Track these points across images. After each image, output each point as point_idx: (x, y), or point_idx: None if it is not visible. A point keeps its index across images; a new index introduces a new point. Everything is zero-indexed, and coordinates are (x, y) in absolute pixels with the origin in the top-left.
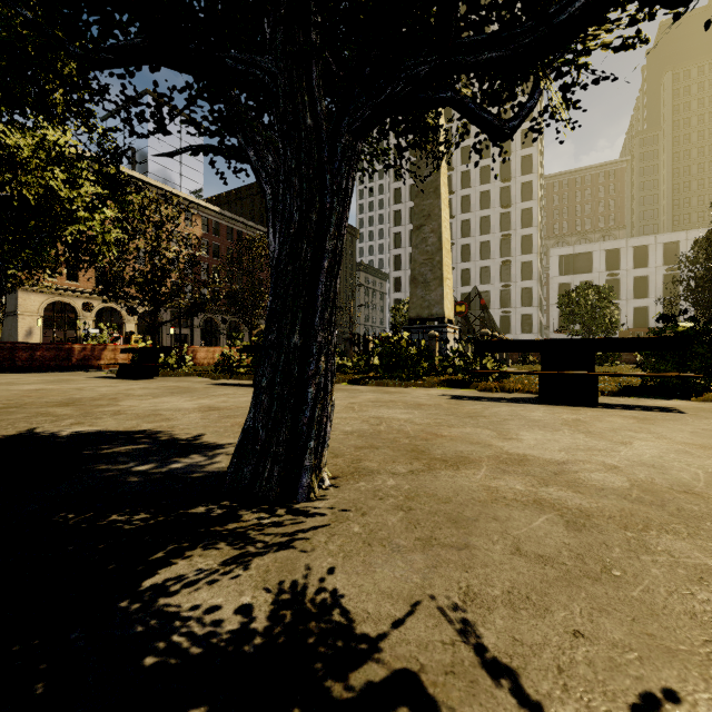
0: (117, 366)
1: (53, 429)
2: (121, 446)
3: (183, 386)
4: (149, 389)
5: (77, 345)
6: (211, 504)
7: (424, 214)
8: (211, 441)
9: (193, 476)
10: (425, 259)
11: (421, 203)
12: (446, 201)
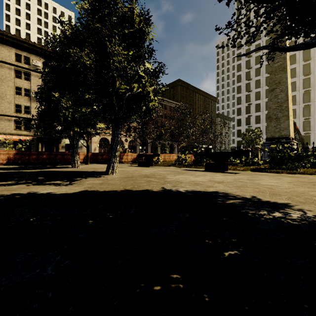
0: (128, 161)
1: (173, 188)
2: (228, 200)
3: (173, 170)
4: (163, 171)
5: None
6: None
7: (275, 82)
8: (271, 200)
9: None
10: (276, 106)
11: (273, 77)
12: (289, 74)
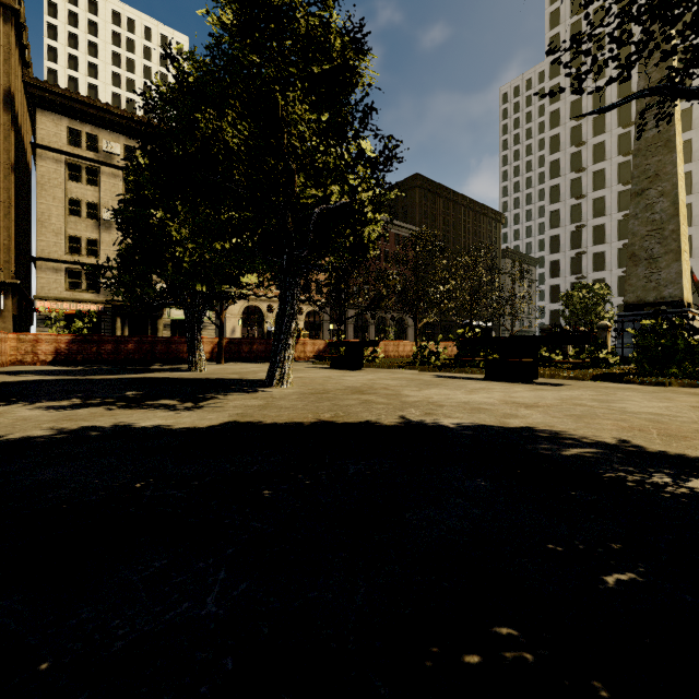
0: (305, 358)
1: (426, 419)
2: (565, 448)
3: (413, 378)
4: (391, 380)
5: None
6: None
7: (648, 175)
8: (669, 450)
9: None
10: (650, 230)
11: (642, 162)
12: (680, 155)
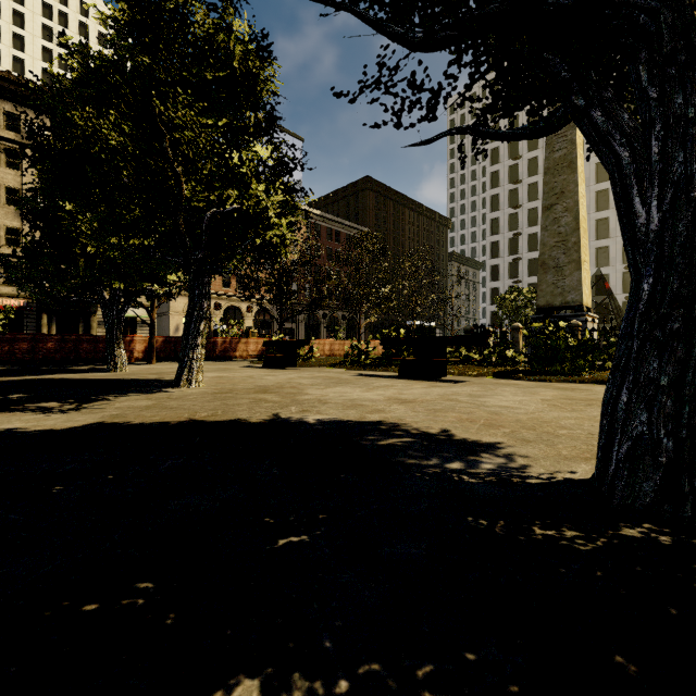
0: (248, 357)
1: (295, 416)
2: (388, 438)
3: (333, 376)
4: (309, 379)
5: (219, 339)
6: (632, 525)
7: (555, 192)
8: (471, 438)
9: (533, 482)
10: (557, 242)
11: (551, 180)
12: (582, 175)
